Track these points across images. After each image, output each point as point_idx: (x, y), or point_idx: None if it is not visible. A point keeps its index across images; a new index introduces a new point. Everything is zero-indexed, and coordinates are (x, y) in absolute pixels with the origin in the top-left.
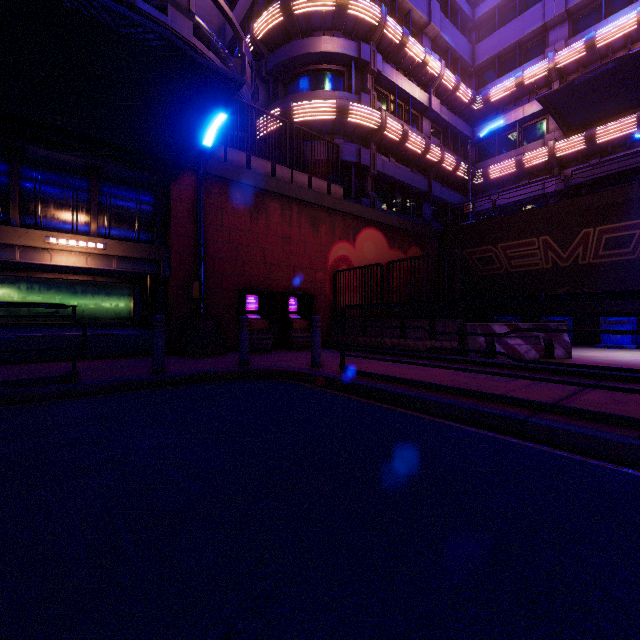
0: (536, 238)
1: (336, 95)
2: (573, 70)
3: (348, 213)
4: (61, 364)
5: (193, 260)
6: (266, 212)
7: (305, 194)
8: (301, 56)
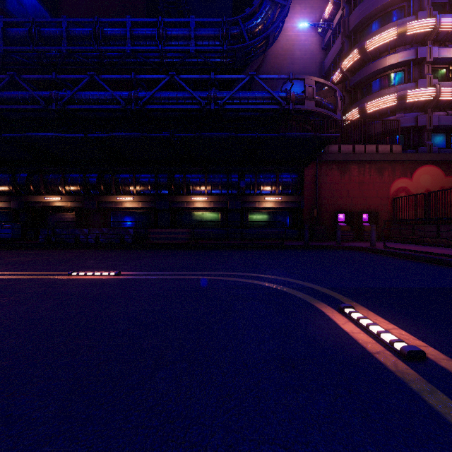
0: None
1: (397, 88)
2: None
3: (406, 160)
4: (270, 241)
5: (313, 200)
6: (349, 171)
7: (373, 157)
8: (372, 73)
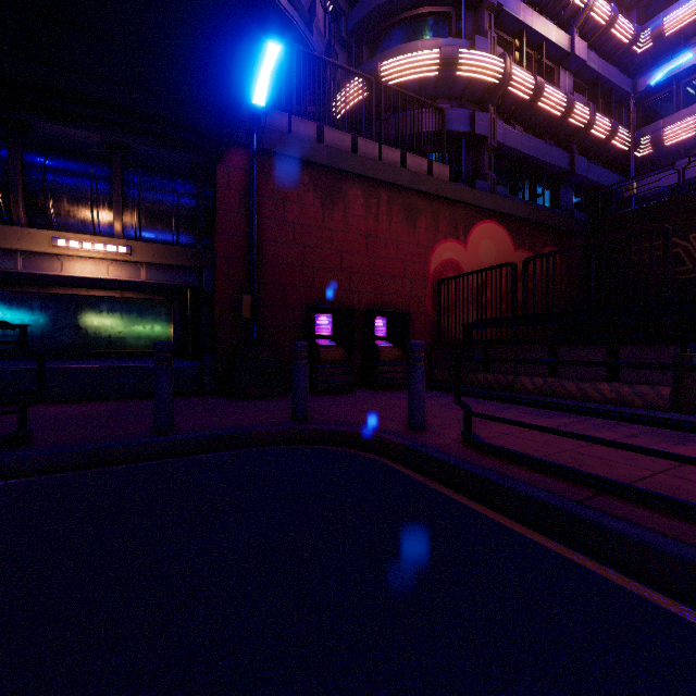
0: None
1: (440, 44)
2: None
3: (457, 201)
4: (63, 408)
5: (245, 267)
6: (344, 201)
7: (397, 175)
8: (392, 1)
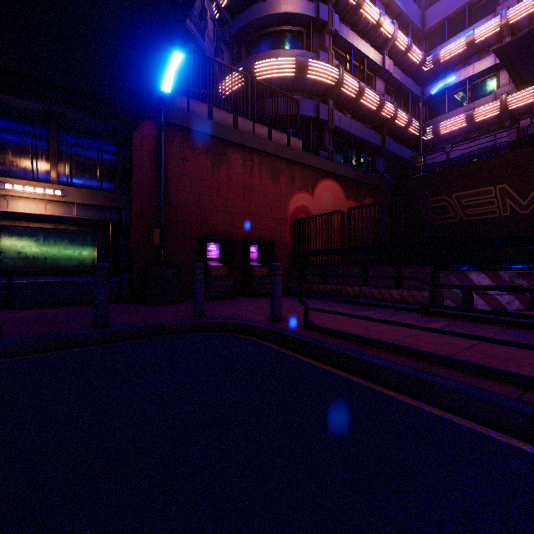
0: (493, 187)
1: (295, 53)
2: (525, 25)
3: (307, 165)
4: (12, 313)
5: (155, 208)
6: (228, 162)
7: (266, 145)
8: (262, 18)
